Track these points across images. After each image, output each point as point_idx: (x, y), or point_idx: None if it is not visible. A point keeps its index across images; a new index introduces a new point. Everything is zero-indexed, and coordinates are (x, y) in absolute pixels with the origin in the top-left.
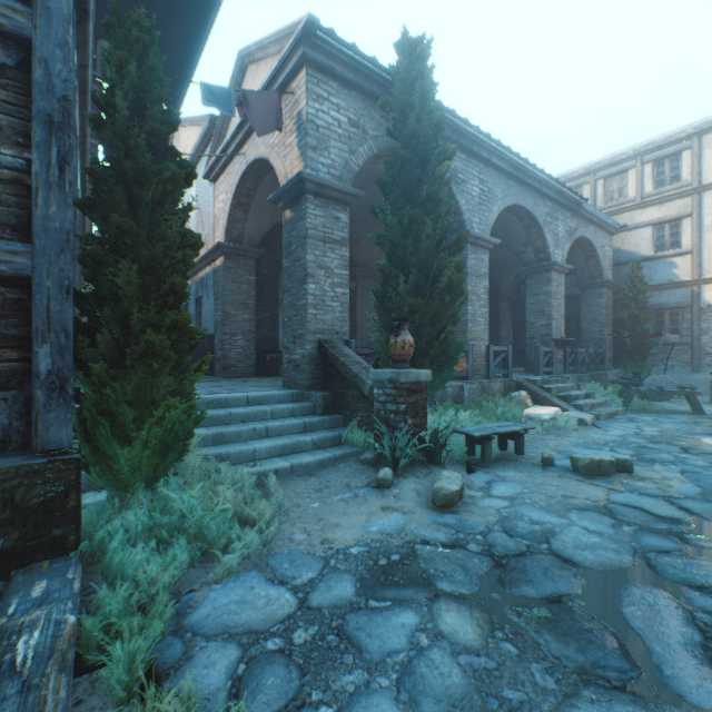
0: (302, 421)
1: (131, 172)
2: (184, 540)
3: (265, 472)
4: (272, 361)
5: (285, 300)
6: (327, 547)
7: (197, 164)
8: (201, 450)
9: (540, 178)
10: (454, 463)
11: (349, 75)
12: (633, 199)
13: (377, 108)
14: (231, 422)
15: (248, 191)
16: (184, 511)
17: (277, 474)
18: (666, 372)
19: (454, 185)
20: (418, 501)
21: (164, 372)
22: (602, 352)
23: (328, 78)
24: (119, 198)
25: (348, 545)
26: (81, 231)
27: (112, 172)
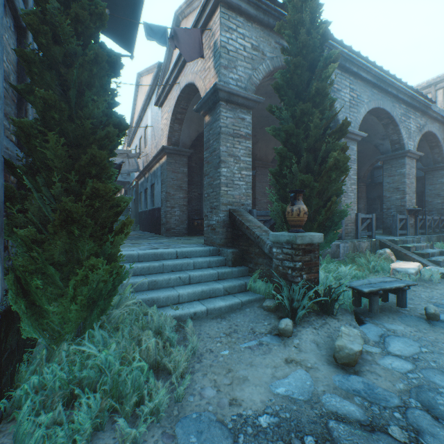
0: (216, 271)
1: (62, 58)
2: (96, 400)
3: (185, 314)
4: (198, 225)
5: (205, 181)
6: (235, 414)
7: (151, 97)
8: (139, 294)
9: (397, 86)
10: (343, 313)
11: (252, 10)
12: None
13: (273, 36)
14: (164, 271)
15: (182, 110)
16: (99, 368)
17: (195, 316)
18: None
19: (331, 93)
20: (319, 354)
21: (85, 236)
22: None
23: (236, 14)
24: (50, 80)
25: (256, 411)
26: None
27: (46, 59)
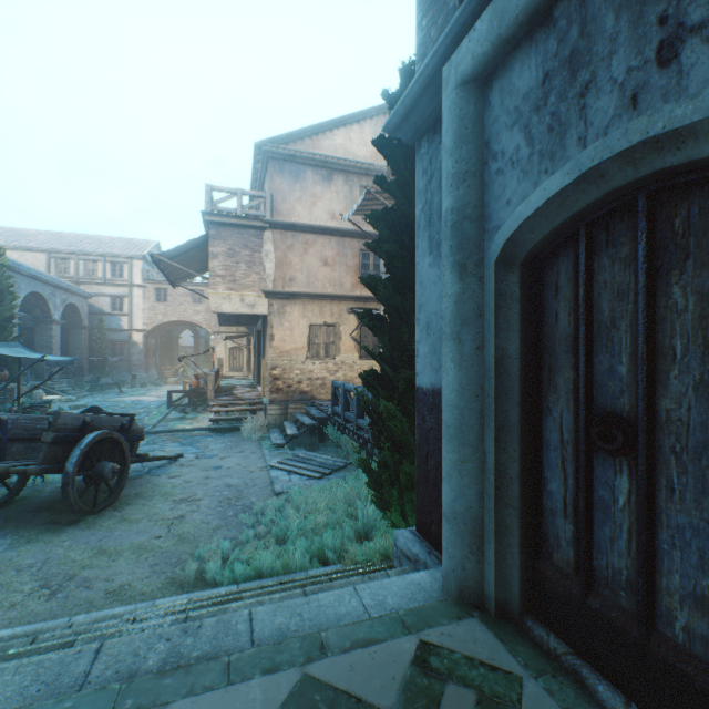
0: None
1: None
2: None
3: None
4: None
5: None
6: None
7: None
8: None
9: (48, 278)
10: None
11: None
12: (102, 279)
13: None
14: None
15: None
16: None
17: None
18: (119, 374)
19: None
20: None
21: None
22: (84, 365)
23: None
24: None
25: None
26: None
27: None
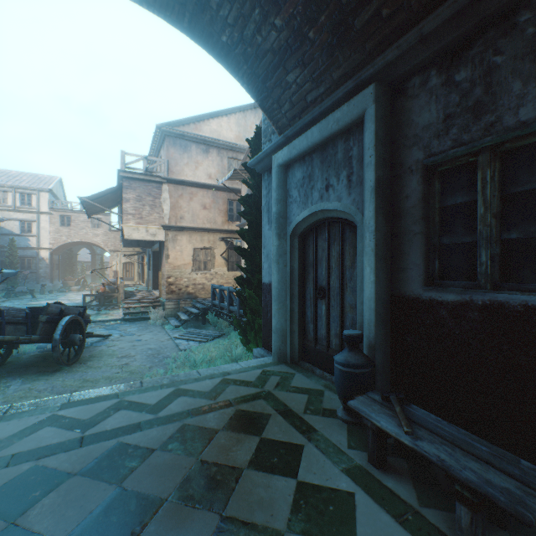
0: None
1: None
2: None
3: None
4: None
5: None
6: None
7: None
8: None
9: None
10: None
11: None
12: (12, 206)
13: None
14: None
15: None
16: None
17: None
18: (27, 284)
19: None
20: None
21: None
22: None
23: None
24: None
25: None
26: None
27: None
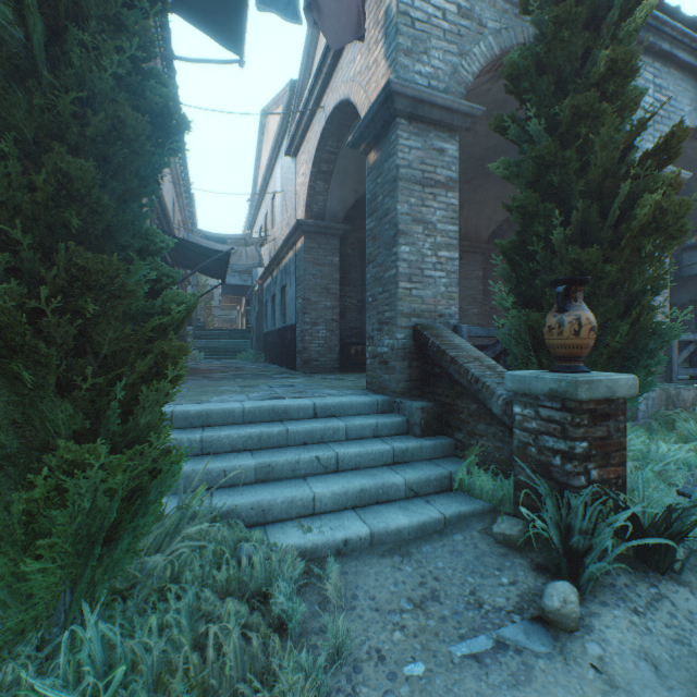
0: (389, 446)
1: None
2: None
3: (325, 544)
4: (356, 354)
5: (368, 274)
6: None
7: (281, 145)
8: (236, 491)
9: None
10: (692, 563)
11: None
12: None
13: None
14: (288, 443)
15: (329, 155)
16: None
17: (346, 548)
18: None
19: None
20: None
21: (46, 386)
22: None
23: None
24: None
25: None
26: (164, 219)
27: None
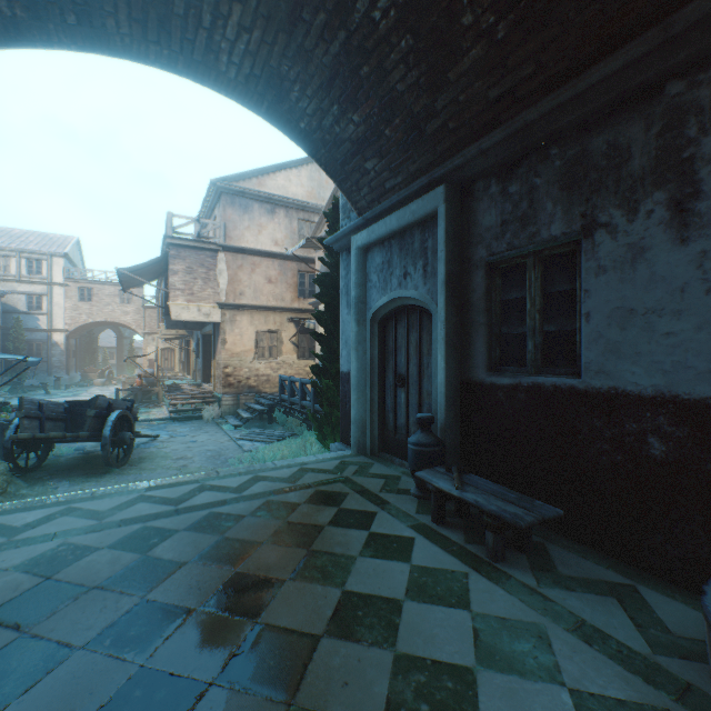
0: None
1: None
2: None
3: None
4: None
5: None
6: None
7: None
8: None
9: None
10: None
11: None
12: (16, 276)
13: None
14: None
15: None
16: None
17: None
18: (36, 376)
19: None
20: None
21: None
22: None
23: None
24: None
25: None
26: None
27: None
